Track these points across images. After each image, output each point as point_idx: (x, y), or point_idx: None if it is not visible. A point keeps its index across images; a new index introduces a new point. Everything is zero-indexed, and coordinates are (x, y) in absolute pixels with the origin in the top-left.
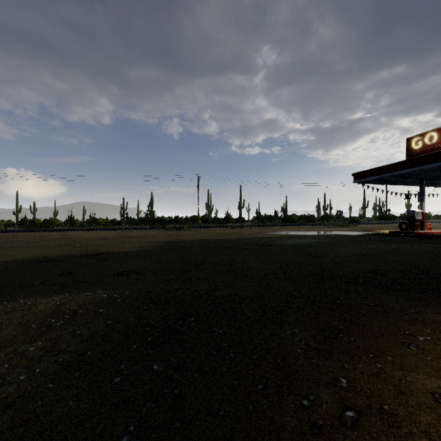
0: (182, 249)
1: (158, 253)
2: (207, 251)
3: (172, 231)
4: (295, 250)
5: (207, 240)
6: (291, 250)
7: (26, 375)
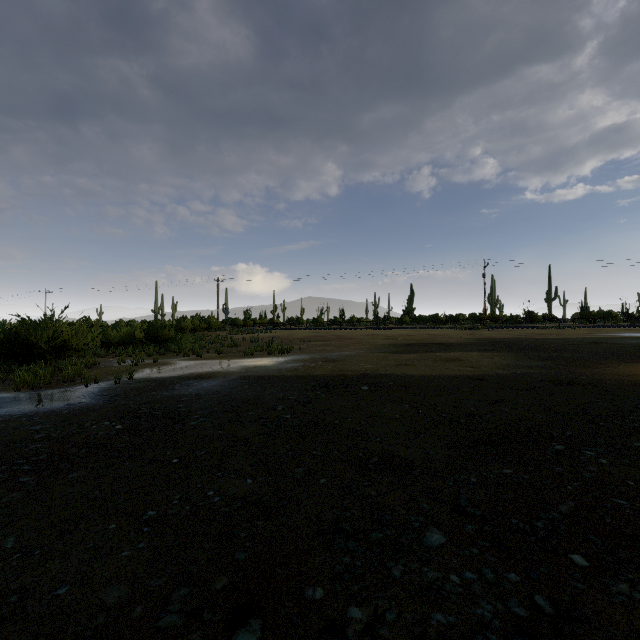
0: (505, 343)
1: (487, 344)
2: (531, 344)
3: (466, 330)
4: (633, 346)
5: (521, 338)
6: (627, 346)
7: (507, 361)
